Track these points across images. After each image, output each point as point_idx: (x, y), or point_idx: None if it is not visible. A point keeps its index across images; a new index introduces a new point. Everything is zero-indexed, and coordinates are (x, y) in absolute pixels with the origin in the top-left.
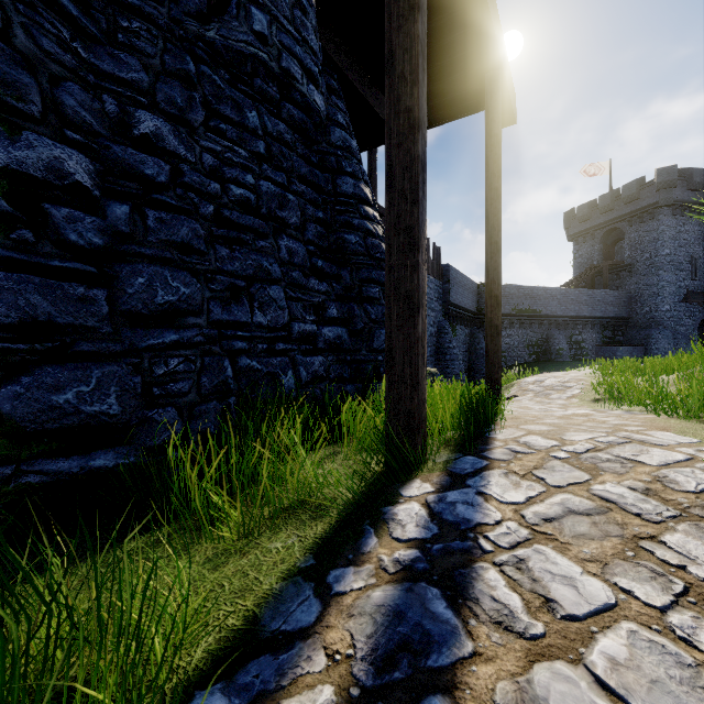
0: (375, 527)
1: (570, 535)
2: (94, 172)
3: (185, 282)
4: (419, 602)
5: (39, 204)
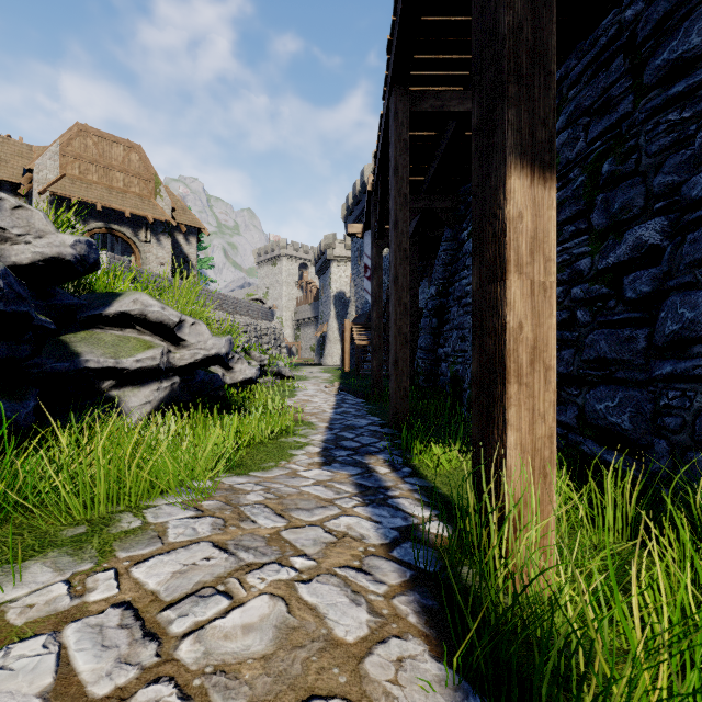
0: (427, 502)
1: (312, 500)
2: (667, 225)
3: (695, 304)
4: (373, 483)
5: (621, 279)
